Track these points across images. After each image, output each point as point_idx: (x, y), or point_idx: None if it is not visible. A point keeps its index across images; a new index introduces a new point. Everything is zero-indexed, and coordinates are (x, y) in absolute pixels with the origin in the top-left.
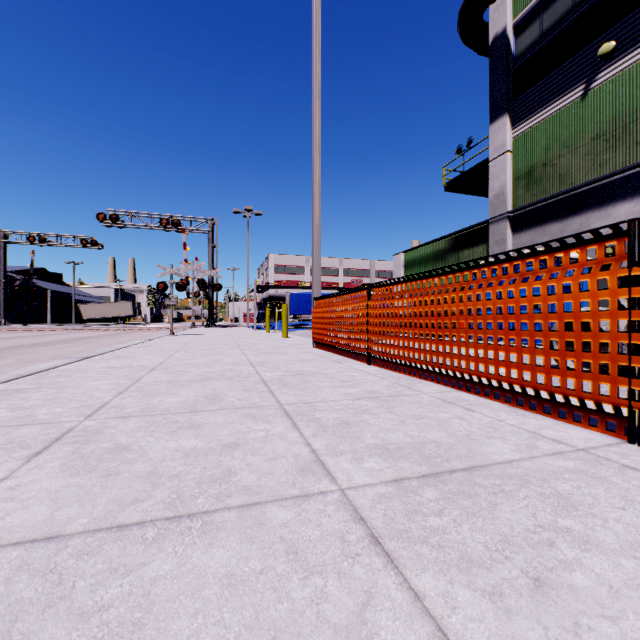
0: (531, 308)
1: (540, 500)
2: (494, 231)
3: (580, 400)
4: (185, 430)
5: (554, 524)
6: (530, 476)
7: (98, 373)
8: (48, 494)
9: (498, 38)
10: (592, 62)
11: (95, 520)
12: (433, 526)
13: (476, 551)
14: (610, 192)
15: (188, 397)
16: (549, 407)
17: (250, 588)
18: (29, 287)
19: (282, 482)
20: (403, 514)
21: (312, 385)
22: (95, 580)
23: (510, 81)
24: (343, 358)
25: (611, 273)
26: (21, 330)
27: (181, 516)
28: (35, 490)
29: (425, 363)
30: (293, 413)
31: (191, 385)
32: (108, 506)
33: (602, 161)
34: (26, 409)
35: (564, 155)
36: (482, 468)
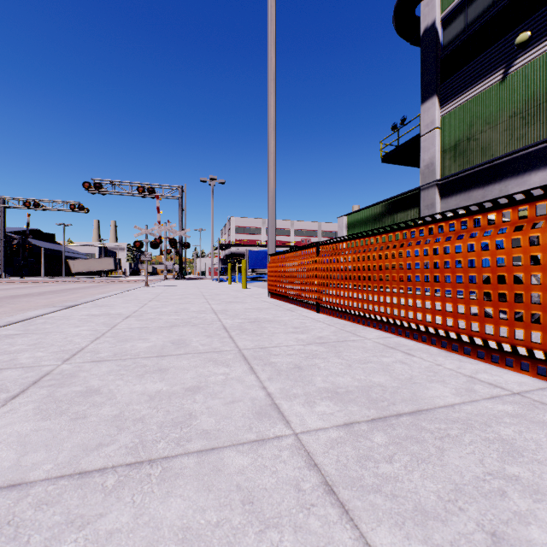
0: (466, 263)
1: (485, 445)
2: (425, 197)
3: (512, 347)
4: (152, 374)
5: (502, 471)
6: (473, 420)
7: (79, 320)
8: (18, 438)
9: (428, 30)
10: (510, 50)
11: (59, 466)
12: (385, 473)
13: (429, 501)
14: (526, 162)
15: (157, 342)
16: (481, 352)
17: (205, 544)
18: (25, 245)
19: (239, 426)
20: (355, 460)
21: (267, 331)
22: (50, 534)
23: (438, 67)
24: (295, 307)
25: (542, 230)
26: (18, 282)
27: (142, 462)
28: (6, 434)
29: (368, 312)
30: (250, 357)
31: (160, 331)
32: (73, 451)
33: (519, 136)
34: (11, 353)
35: (486, 131)
36: (427, 412)
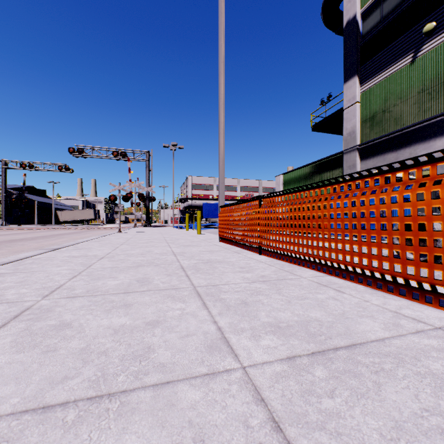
0: (389, 212)
1: (418, 380)
2: (347, 159)
3: (432, 286)
4: (118, 309)
5: (438, 407)
6: (403, 354)
7: (61, 261)
8: None
9: (350, 22)
10: (418, 37)
11: (25, 400)
12: (328, 409)
13: (373, 440)
14: (432, 130)
15: (124, 280)
16: (402, 289)
17: None
18: (22, 199)
19: (192, 359)
20: (299, 395)
21: (218, 271)
22: None
23: (359, 52)
24: (241, 249)
25: None
26: (16, 229)
27: (102, 396)
28: None
29: (303, 254)
30: (203, 294)
31: (128, 270)
32: (40, 384)
33: (426, 108)
34: None
35: (398, 104)
36: (360, 346)
